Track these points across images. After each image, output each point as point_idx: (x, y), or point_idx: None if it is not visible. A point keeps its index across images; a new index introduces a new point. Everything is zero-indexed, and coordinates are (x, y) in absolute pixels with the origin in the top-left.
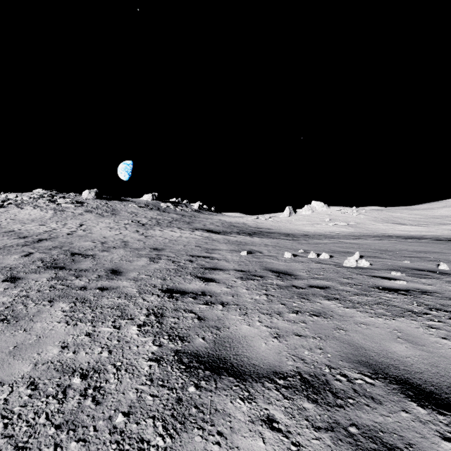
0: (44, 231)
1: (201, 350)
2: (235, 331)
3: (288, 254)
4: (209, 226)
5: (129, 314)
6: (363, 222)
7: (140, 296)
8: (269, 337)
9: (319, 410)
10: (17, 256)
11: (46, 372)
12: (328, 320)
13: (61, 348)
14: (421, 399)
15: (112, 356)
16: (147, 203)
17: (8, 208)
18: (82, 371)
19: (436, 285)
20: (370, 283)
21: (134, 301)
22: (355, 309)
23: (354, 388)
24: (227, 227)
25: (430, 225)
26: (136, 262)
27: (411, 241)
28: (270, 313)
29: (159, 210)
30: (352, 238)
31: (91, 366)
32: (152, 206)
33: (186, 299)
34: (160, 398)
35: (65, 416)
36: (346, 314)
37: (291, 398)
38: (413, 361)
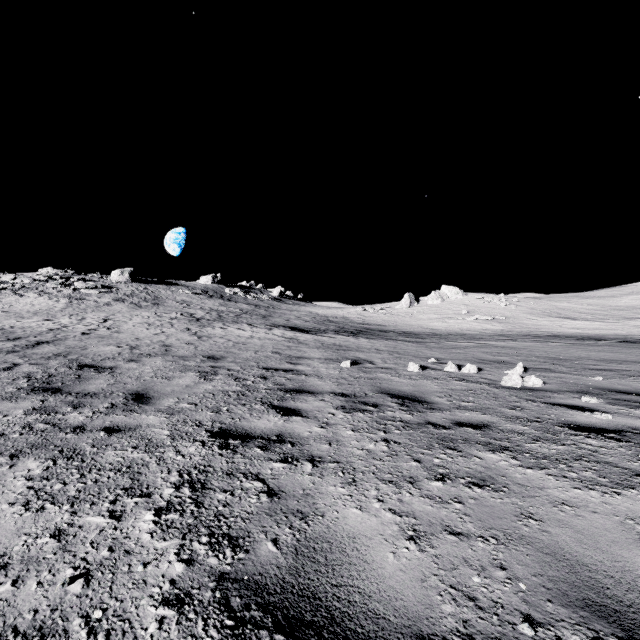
0: (48, 329)
1: (269, 573)
2: (334, 523)
3: (414, 365)
4: (294, 321)
5: (145, 484)
6: (516, 315)
7: (172, 444)
8: (400, 539)
9: None
10: None
11: None
12: (502, 497)
13: None
14: None
15: (89, 591)
16: (205, 288)
17: (0, 295)
18: (15, 636)
19: None
20: (553, 417)
21: (159, 456)
22: (543, 470)
23: None
24: (320, 322)
25: (611, 319)
26: (177, 380)
27: (589, 344)
28: (396, 480)
29: (222, 298)
30: (503, 339)
31: (37, 621)
32: (212, 292)
33: (250, 450)
34: None
35: None
36: (530, 482)
37: None
38: None
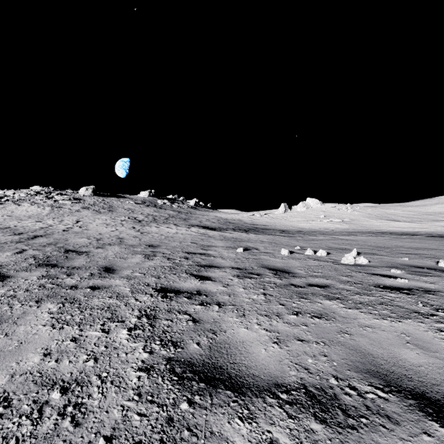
0: (39, 228)
1: (195, 358)
2: (232, 335)
3: (285, 250)
4: (205, 223)
5: (119, 316)
6: (358, 218)
7: (133, 296)
8: (269, 343)
9: (329, 433)
10: (9, 253)
11: (23, 385)
12: (331, 323)
13: (43, 356)
14: (443, 418)
15: (98, 365)
16: (144, 200)
17: (5, 204)
18: (63, 383)
19: (439, 284)
20: (370, 281)
21: (126, 302)
22: (358, 309)
23: (366, 404)
24: (223, 223)
25: (423, 221)
26: (130, 259)
27: (406, 237)
28: (269, 314)
29: (156, 207)
30: (347, 234)
31: (73, 377)
32: (149, 202)
33: (180, 299)
34: (148, 418)
35: (37, 442)
36: (349, 316)
37: (296, 417)
38: (427, 370)
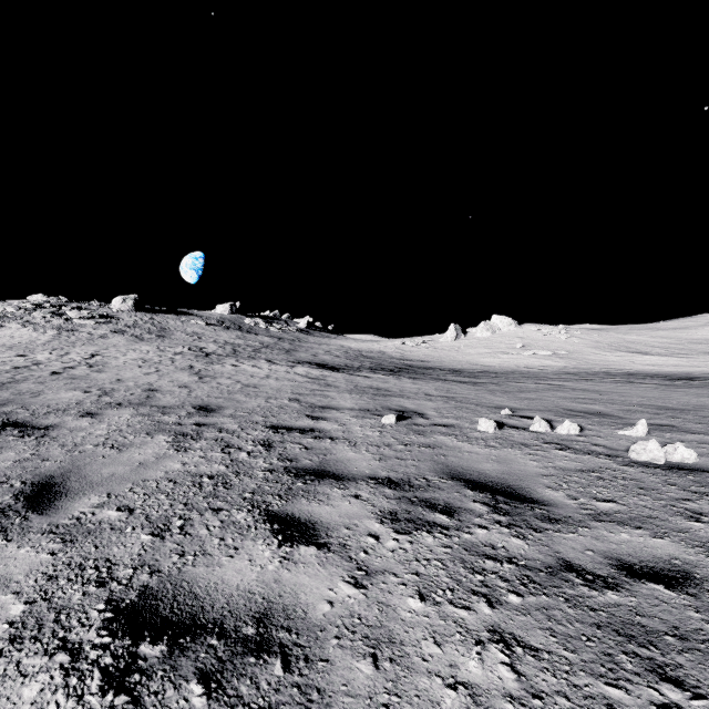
0: (12, 367)
1: None
2: None
3: (487, 422)
4: (323, 357)
5: None
6: (580, 350)
7: None
8: None
9: None
10: None
11: None
12: None
13: None
14: None
15: None
16: (222, 318)
17: None
18: None
19: None
20: None
21: None
22: None
23: None
24: (353, 358)
25: (690, 354)
26: (133, 450)
27: (684, 385)
28: None
29: (241, 330)
30: (574, 379)
31: None
32: (230, 323)
33: (176, 693)
34: None
35: None
36: None
37: None
38: None
